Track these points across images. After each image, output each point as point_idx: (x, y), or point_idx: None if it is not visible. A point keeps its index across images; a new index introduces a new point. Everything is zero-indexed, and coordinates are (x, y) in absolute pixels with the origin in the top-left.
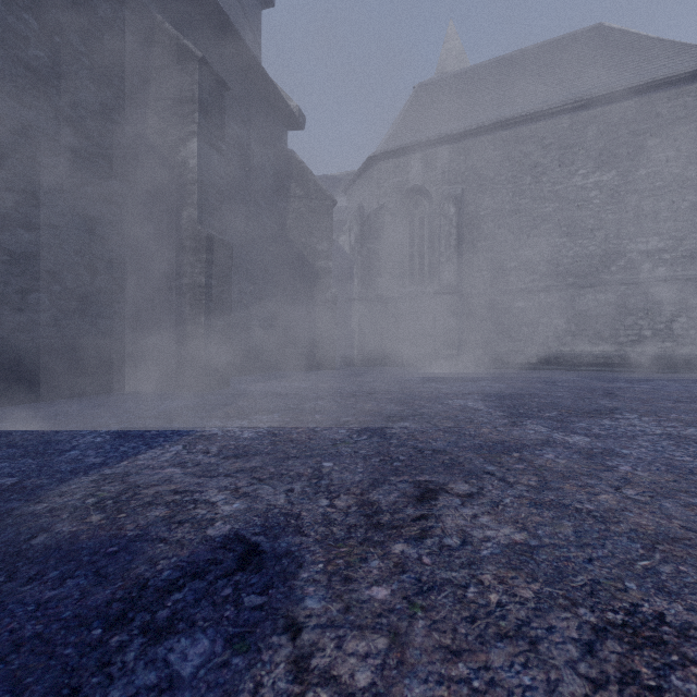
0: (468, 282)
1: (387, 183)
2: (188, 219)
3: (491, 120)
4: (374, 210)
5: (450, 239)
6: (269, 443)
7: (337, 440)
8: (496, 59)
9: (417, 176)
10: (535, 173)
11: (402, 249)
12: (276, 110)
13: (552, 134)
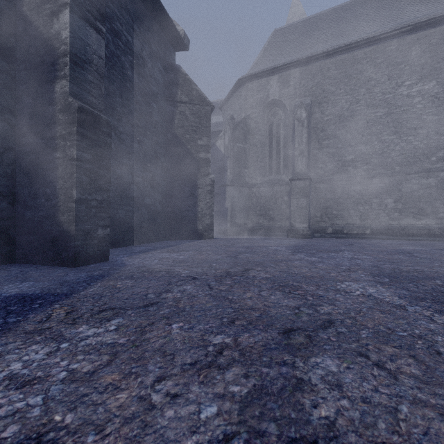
0: (315, 171)
1: (252, 98)
2: (61, 91)
3: (333, 46)
4: (242, 118)
5: (302, 137)
6: None
7: None
8: (332, 8)
9: (275, 92)
10: (368, 86)
11: (263, 148)
12: (165, 31)
13: (382, 55)
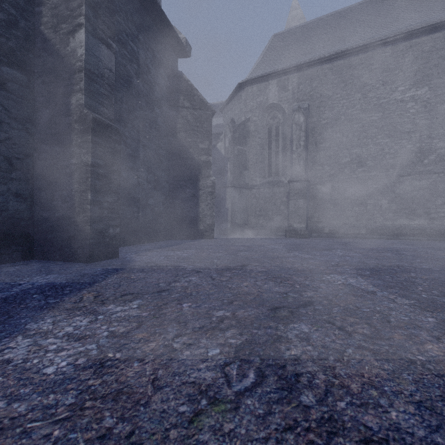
0: (312, 173)
1: (252, 102)
2: (77, 104)
3: (330, 52)
4: (242, 122)
5: (300, 140)
6: (67, 410)
7: (201, 392)
8: (330, 14)
9: (274, 97)
10: (364, 91)
11: (263, 150)
12: (168, 40)
13: (377, 61)
